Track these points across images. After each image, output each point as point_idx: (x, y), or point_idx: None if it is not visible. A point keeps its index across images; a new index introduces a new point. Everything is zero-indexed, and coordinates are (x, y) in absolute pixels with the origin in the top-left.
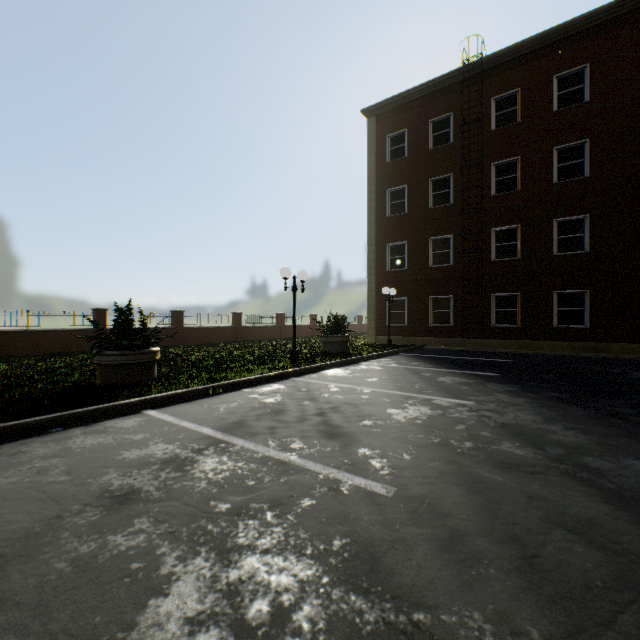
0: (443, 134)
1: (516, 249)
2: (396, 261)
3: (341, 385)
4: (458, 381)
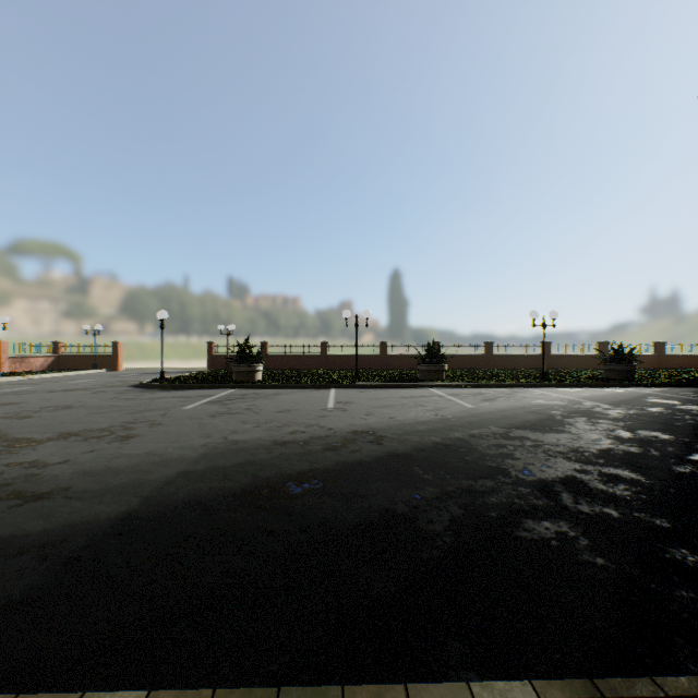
0: None
1: None
2: None
3: (546, 393)
4: (660, 402)
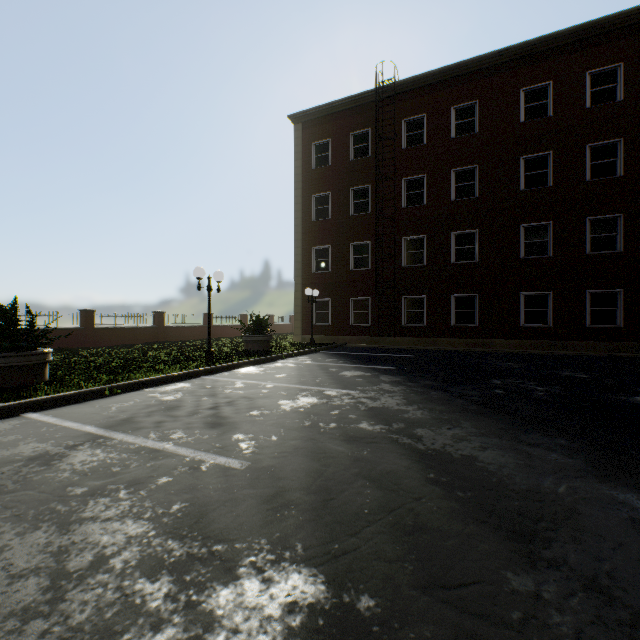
0: (363, 147)
1: (423, 257)
2: (321, 264)
3: (248, 381)
4: (357, 374)
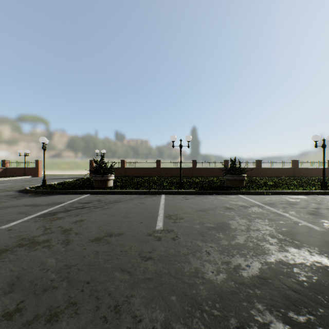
0: None
1: None
2: None
3: None
4: None
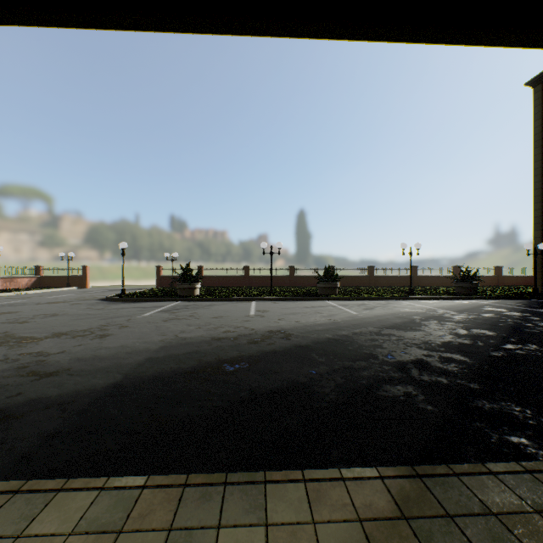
0: None
1: None
2: None
3: (411, 304)
4: (493, 310)
